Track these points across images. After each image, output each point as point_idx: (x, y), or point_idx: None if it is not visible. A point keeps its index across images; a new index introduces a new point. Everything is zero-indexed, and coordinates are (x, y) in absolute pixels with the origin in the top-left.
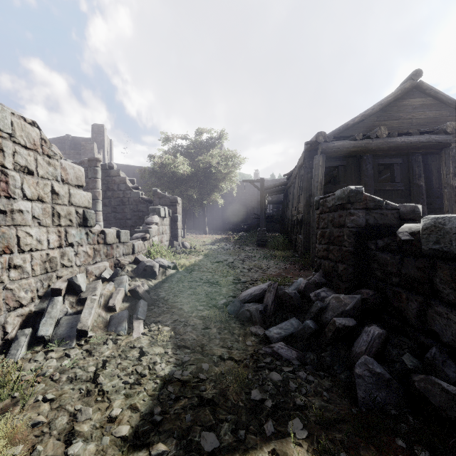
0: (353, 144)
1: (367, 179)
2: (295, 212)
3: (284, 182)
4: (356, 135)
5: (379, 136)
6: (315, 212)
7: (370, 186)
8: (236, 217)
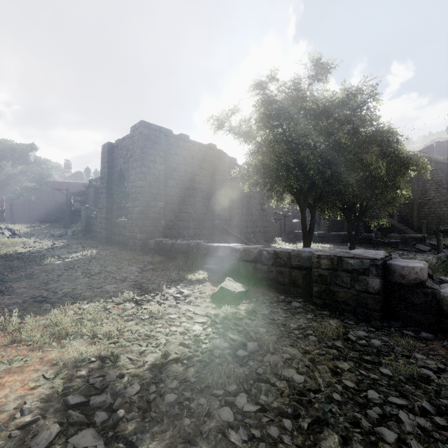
0: None
1: None
2: None
3: (85, 190)
4: None
5: None
6: None
7: None
8: (44, 211)
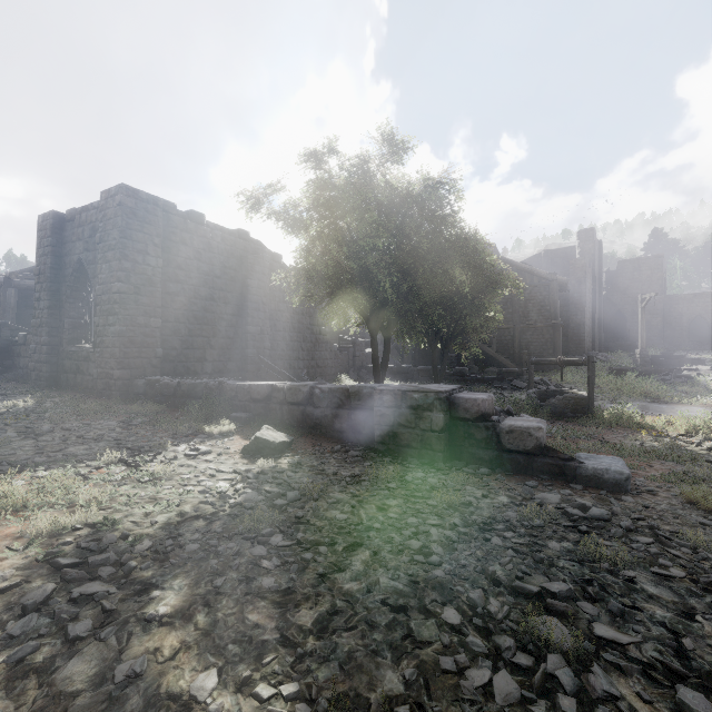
0: None
1: None
2: None
3: None
4: None
5: None
6: None
7: None
8: None
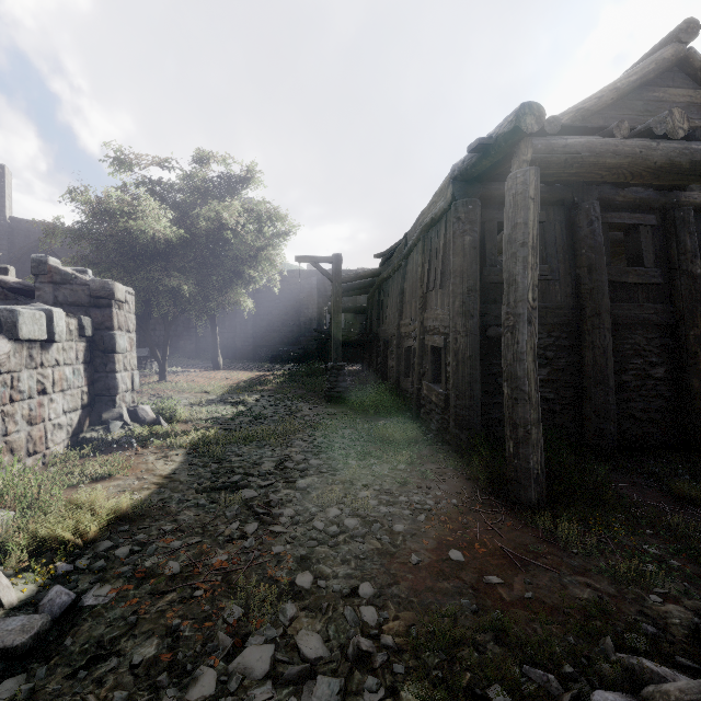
0: (613, 145)
1: (594, 255)
2: (409, 330)
3: (375, 271)
4: (614, 124)
5: (669, 133)
6: (524, 333)
7: (601, 272)
8: (279, 336)
